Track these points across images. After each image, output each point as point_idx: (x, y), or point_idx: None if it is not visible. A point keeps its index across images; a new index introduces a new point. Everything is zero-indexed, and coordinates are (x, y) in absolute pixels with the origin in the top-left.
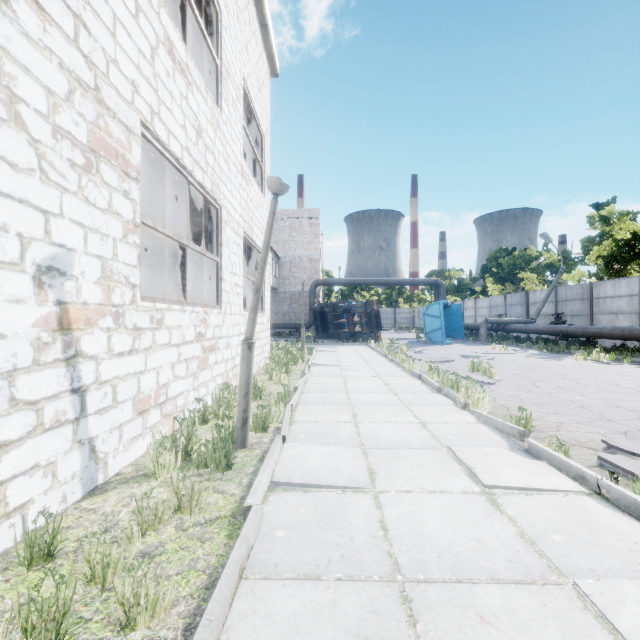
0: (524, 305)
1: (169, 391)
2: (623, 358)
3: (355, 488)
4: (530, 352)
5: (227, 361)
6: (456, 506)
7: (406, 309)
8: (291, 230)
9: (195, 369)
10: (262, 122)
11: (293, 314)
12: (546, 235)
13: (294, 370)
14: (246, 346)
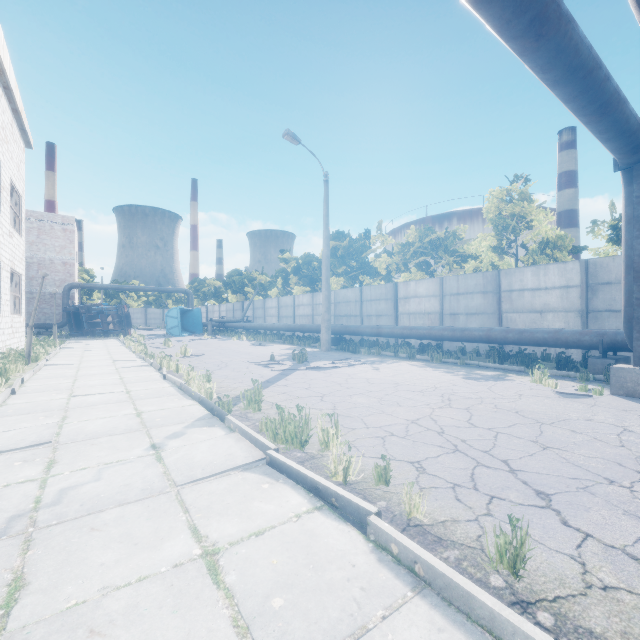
0: (241, 310)
1: None
2: (252, 338)
3: (74, 364)
4: (223, 338)
5: (3, 342)
6: (102, 363)
7: None
8: (40, 232)
9: None
10: (20, 188)
11: (43, 314)
12: (248, 268)
13: (49, 350)
14: (30, 329)
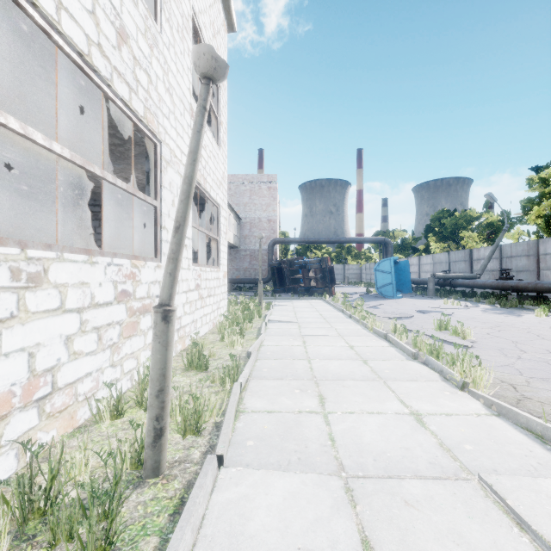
0: (468, 261)
1: (60, 377)
2: None
3: None
4: (483, 307)
5: None
6: None
7: (354, 266)
8: (251, 193)
9: (115, 338)
10: None
11: (253, 270)
12: (491, 195)
13: (250, 328)
14: (159, 316)
